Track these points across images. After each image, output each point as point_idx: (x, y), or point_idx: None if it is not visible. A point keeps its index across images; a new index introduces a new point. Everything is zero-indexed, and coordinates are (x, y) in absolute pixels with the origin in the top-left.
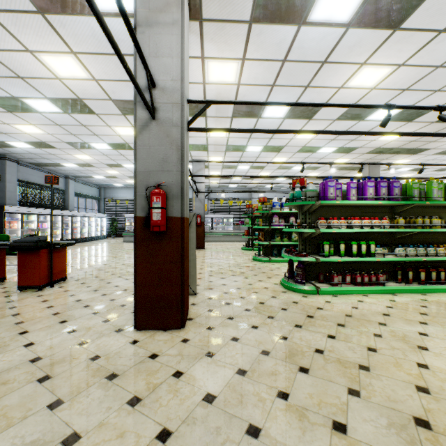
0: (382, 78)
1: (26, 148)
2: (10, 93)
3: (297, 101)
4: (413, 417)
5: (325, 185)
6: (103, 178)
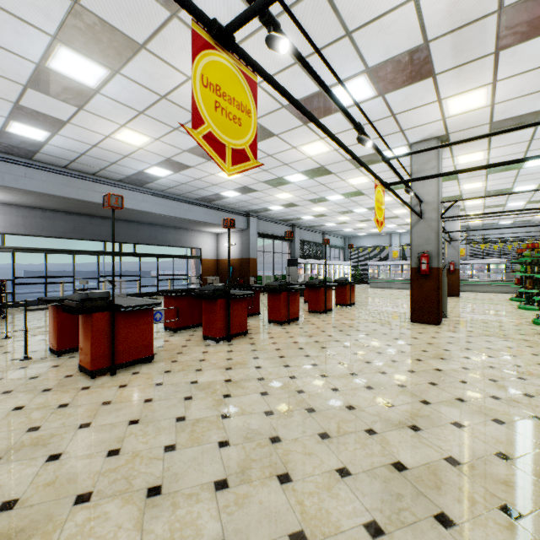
0: None
1: (309, 219)
2: (321, 196)
3: None
4: None
5: None
6: (350, 230)
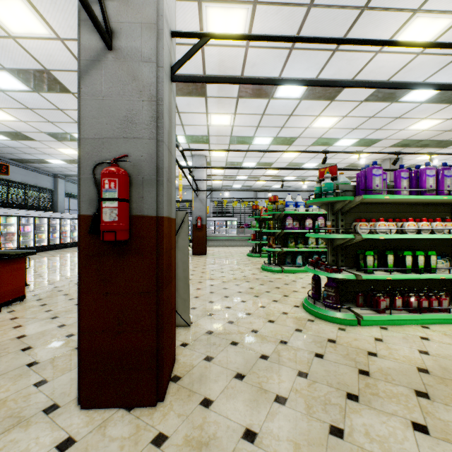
0: (435, 36)
1: (1, 140)
2: None
3: (319, 73)
4: None
5: (367, 173)
6: None
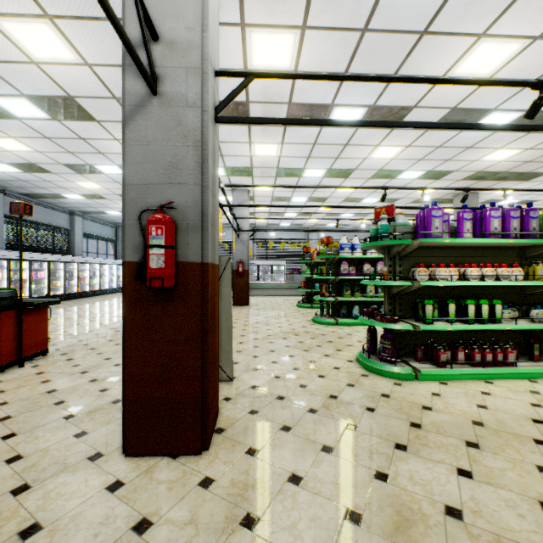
0: (505, 61)
1: (12, 173)
2: None
3: (377, 100)
4: None
5: (426, 214)
6: (119, 215)
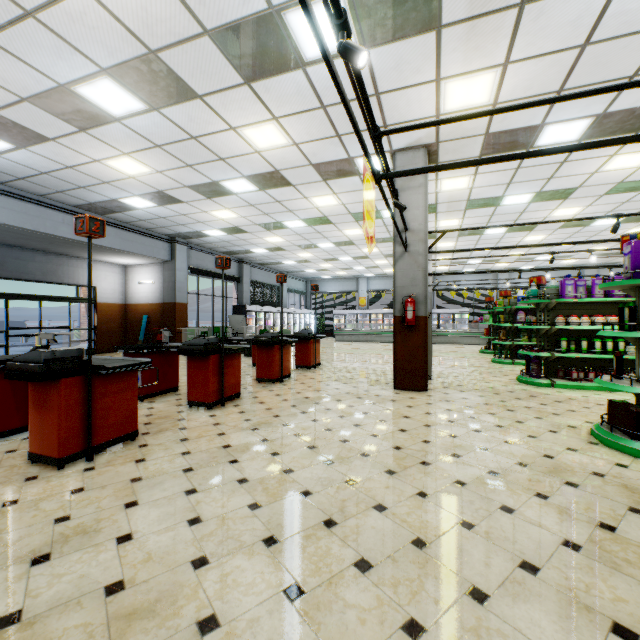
0: None
1: (262, 253)
2: (277, 220)
3: (541, 189)
4: (568, 425)
5: (562, 283)
6: (313, 272)
